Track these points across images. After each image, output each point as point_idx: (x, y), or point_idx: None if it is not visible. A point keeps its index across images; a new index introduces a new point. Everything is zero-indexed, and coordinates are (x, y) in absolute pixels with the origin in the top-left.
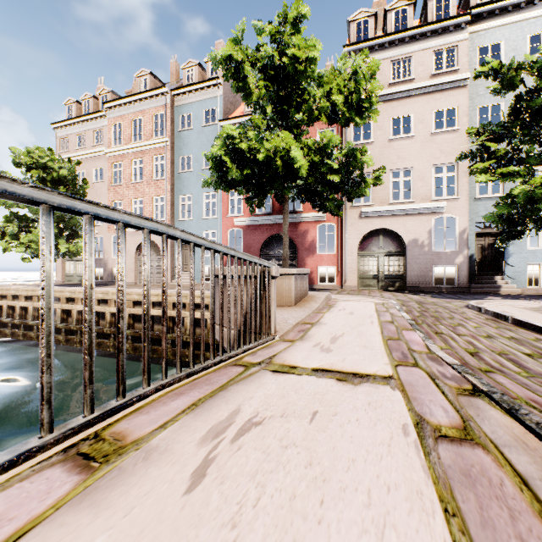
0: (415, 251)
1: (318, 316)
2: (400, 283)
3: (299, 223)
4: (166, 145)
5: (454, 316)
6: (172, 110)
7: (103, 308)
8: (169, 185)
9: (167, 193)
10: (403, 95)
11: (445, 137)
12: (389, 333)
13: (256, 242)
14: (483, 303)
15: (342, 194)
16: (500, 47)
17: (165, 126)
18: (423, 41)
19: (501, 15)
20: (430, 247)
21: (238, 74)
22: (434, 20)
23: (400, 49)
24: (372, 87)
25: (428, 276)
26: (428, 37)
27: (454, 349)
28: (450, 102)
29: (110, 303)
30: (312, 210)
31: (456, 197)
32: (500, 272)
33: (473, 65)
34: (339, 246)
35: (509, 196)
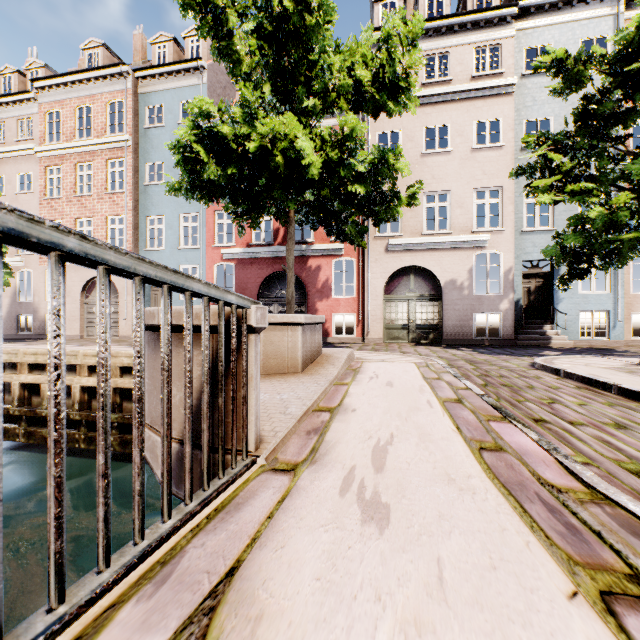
0: (453, 294)
1: (339, 391)
2: (435, 334)
3: (309, 258)
4: (126, 145)
5: (531, 383)
6: (135, 98)
7: (8, 377)
8: (131, 200)
9: (127, 212)
10: (439, 99)
11: (488, 155)
12: (472, 429)
13: (252, 281)
14: (553, 362)
15: (367, 216)
16: None
17: (125, 119)
18: (463, 34)
19: (551, 12)
20: (471, 290)
21: (219, 26)
22: (476, 9)
23: (436, 42)
24: (411, 60)
25: (468, 326)
26: (468, 30)
27: (599, 463)
28: (494, 113)
29: (21, 368)
30: (326, 241)
31: (501, 229)
32: (550, 320)
33: (520, 70)
34: (360, 287)
35: (584, 221)
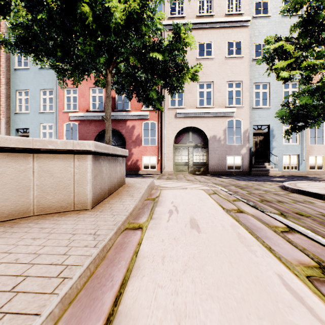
0: (214, 144)
1: (124, 252)
2: (204, 168)
3: (127, 120)
4: None
5: (318, 210)
6: None
7: None
8: (4, 78)
9: (1, 86)
10: (206, 26)
11: (235, 62)
12: None
13: (90, 135)
14: (299, 186)
15: (164, 86)
16: (268, 5)
17: None
18: None
19: None
20: (225, 142)
21: None
22: None
23: None
24: None
25: (223, 163)
26: None
27: None
28: (238, 37)
29: None
30: (138, 110)
31: (242, 106)
32: (267, 160)
33: (251, 14)
34: (159, 139)
35: (318, 85)
